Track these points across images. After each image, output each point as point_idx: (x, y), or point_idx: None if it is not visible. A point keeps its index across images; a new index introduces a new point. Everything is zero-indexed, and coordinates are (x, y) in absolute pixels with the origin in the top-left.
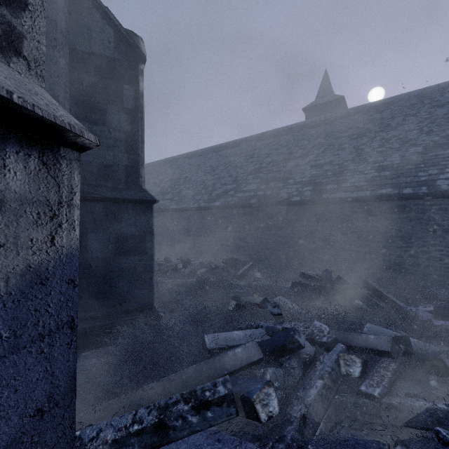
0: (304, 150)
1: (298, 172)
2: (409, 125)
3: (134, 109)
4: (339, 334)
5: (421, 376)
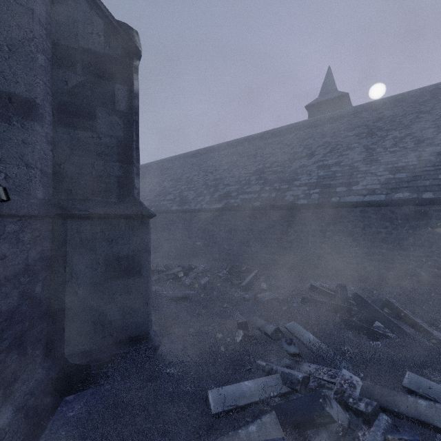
0: (309, 149)
1: (304, 173)
2: (424, 123)
3: (127, 112)
4: (374, 390)
5: None
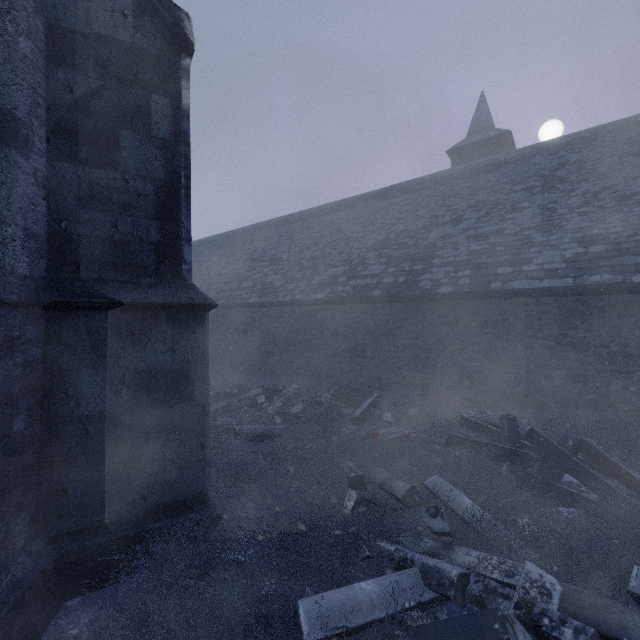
0: (455, 212)
1: (448, 246)
2: (630, 171)
3: (171, 139)
4: (583, 600)
5: None
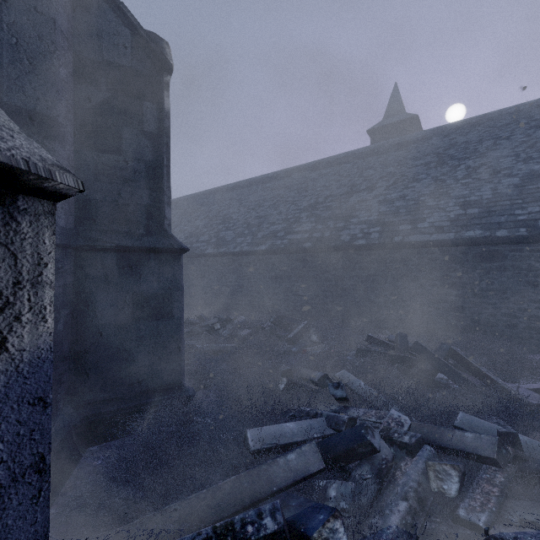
0: (370, 181)
1: (363, 208)
2: (501, 151)
3: (157, 133)
4: (423, 429)
5: (539, 494)
